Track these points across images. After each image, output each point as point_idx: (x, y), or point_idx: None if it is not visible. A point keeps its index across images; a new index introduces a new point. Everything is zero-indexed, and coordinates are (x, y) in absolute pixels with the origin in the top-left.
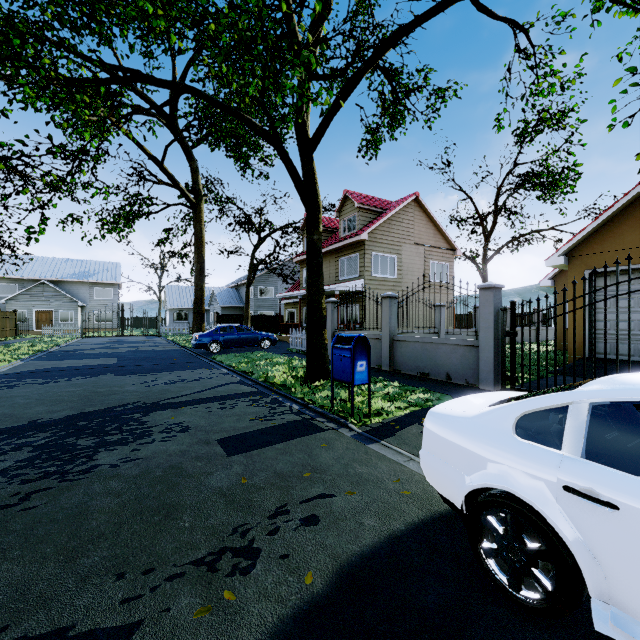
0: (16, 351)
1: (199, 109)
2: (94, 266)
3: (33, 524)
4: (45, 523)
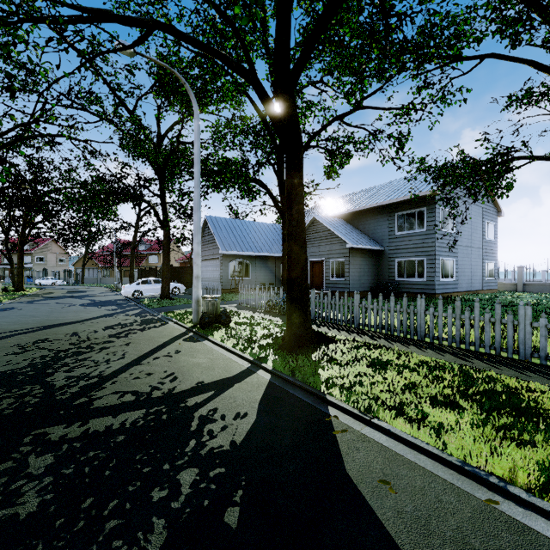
0: None
1: None
2: None
3: None
4: None
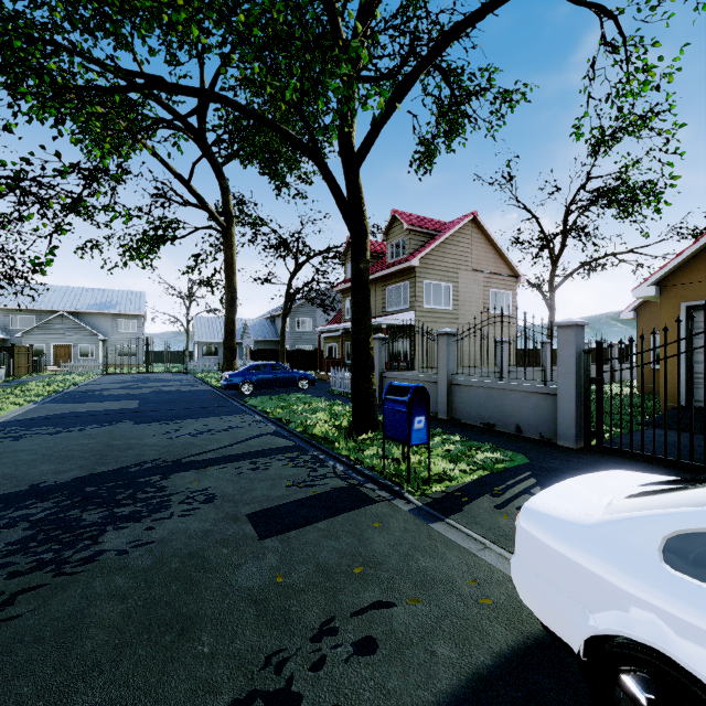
0: (30, 392)
1: (230, 121)
2: (117, 296)
3: (12, 644)
4: (27, 643)
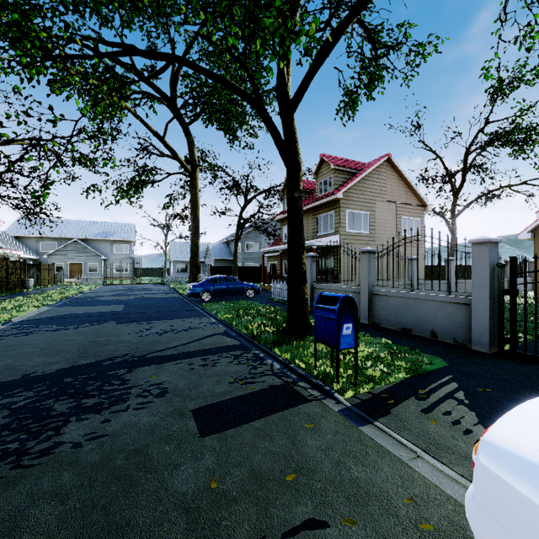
0: (48, 297)
1: (193, 89)
2: (114, 227)
3: None
4: None
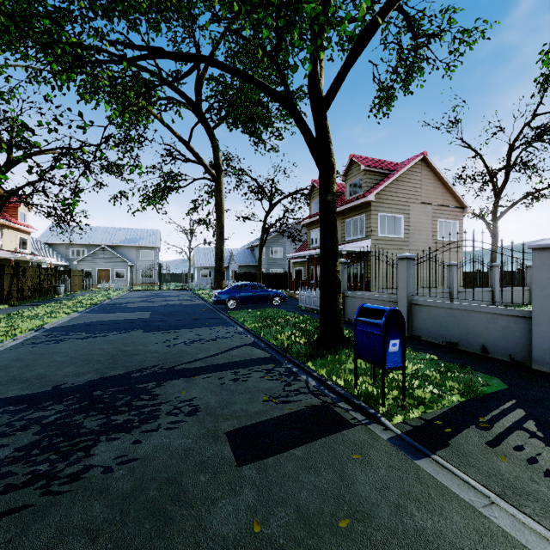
0: (78, 303)
1: (218, 92)
2: (140, 233)
3: None
4: None
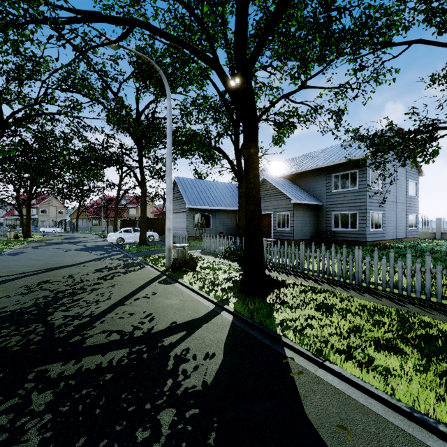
0: None
1: None
2: None
3: None
4: None
